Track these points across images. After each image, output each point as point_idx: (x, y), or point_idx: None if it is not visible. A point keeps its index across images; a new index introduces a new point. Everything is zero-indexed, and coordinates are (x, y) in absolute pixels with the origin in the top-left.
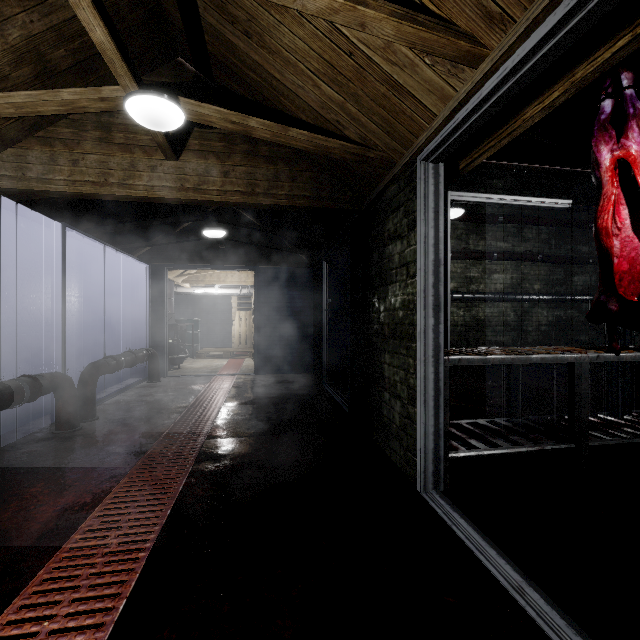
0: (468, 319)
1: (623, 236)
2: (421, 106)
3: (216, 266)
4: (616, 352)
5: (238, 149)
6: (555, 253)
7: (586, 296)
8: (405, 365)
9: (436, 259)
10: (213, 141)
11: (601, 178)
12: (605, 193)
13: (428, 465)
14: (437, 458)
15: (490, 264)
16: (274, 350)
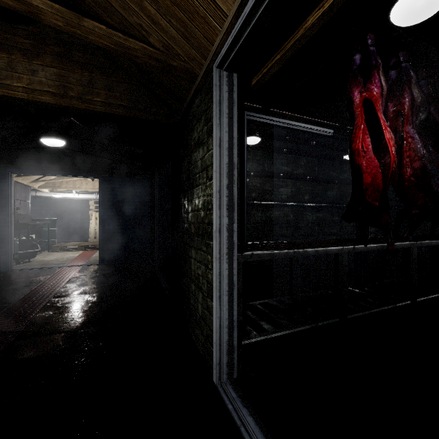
0: (264, 219)
1: (367, 157)
2: (212, 3)
3: (62, 173)
4: (365, 244)
5: (48, 50)
6: (317, 176)
7: (334, 204)
8: (205, 261)
9: (230, 162)
10: (18, 36)
11: (354, 112)
12: (357, 123)
13: (223, 357)
14: (231, 349)
15: (278, 181)
16: (117, 244)
